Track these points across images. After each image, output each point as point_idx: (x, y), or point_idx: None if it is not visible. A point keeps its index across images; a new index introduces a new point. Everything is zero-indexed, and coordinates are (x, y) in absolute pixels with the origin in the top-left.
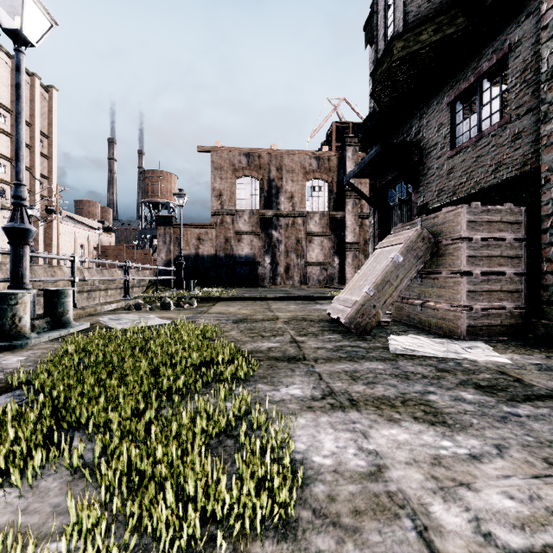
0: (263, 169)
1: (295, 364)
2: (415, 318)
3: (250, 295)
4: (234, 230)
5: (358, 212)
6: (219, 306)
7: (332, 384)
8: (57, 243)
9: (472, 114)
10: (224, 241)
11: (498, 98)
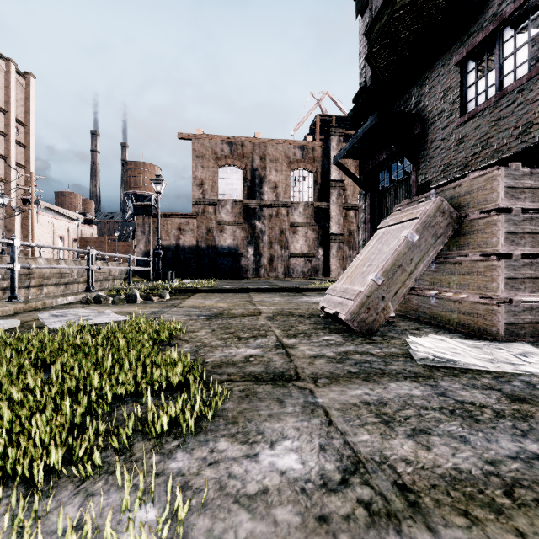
0: (247, 158)
1: (285, 387)
2: (426, 312)
3: (230, 287)
4: (216, 220)
5: (342, 202)
6: (195, 298)
7: (352, 436)
8: (32, 233)
9: (489, 71)
10: (206, 231)
11: (525, 46)
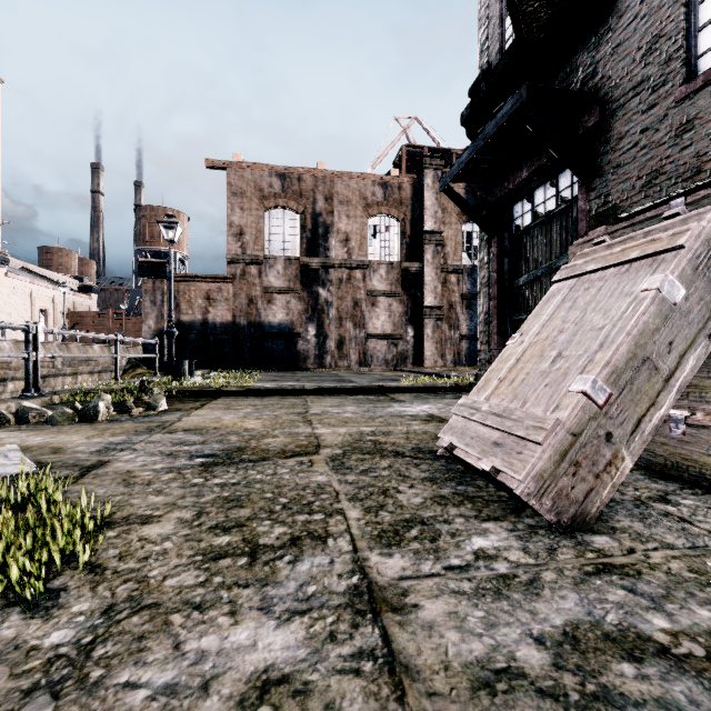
0: (306, 198)
1: None
2: (657, 452)
3: (275, 386)
4: (262, 286)
5: (440, 263)
6: (210, 409)
7: None
8: None
9: None
10: (246, 302)
11: None
